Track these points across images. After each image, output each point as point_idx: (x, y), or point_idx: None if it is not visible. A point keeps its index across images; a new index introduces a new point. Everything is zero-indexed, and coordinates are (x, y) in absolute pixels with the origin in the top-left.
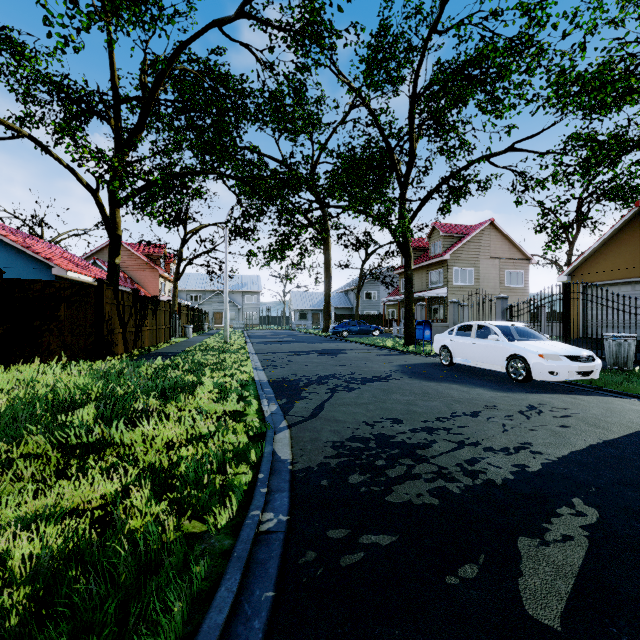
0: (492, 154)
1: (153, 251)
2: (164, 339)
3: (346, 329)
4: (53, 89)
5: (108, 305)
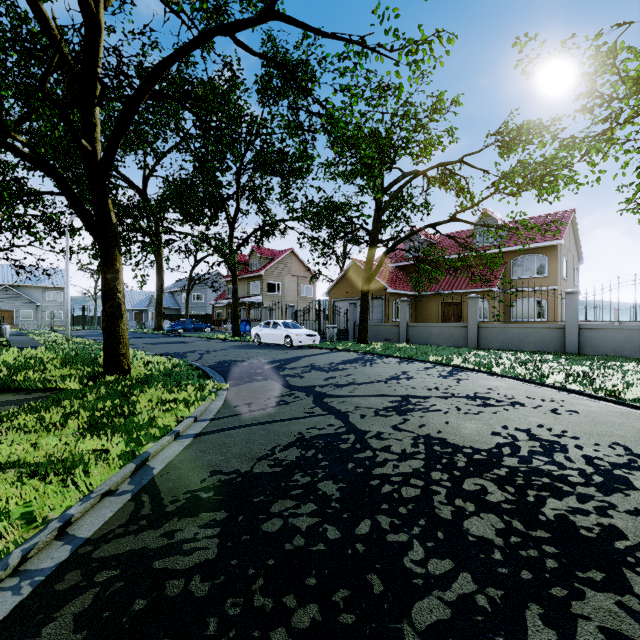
0: (286, 220)
1: None
2: None
3: (182, 327)
4: None
5: None
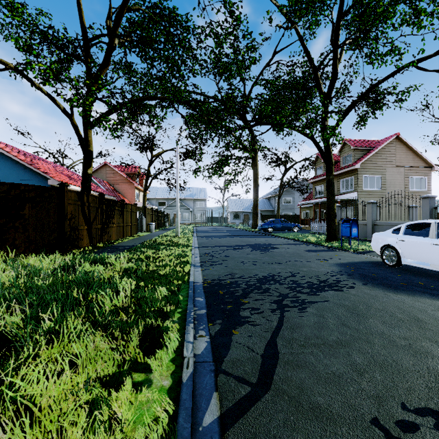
0: (421, 58)
1: (131, 170)
2: (131, 233)
3: (271, 226)
4: (41, 36)
5: (71, 205)
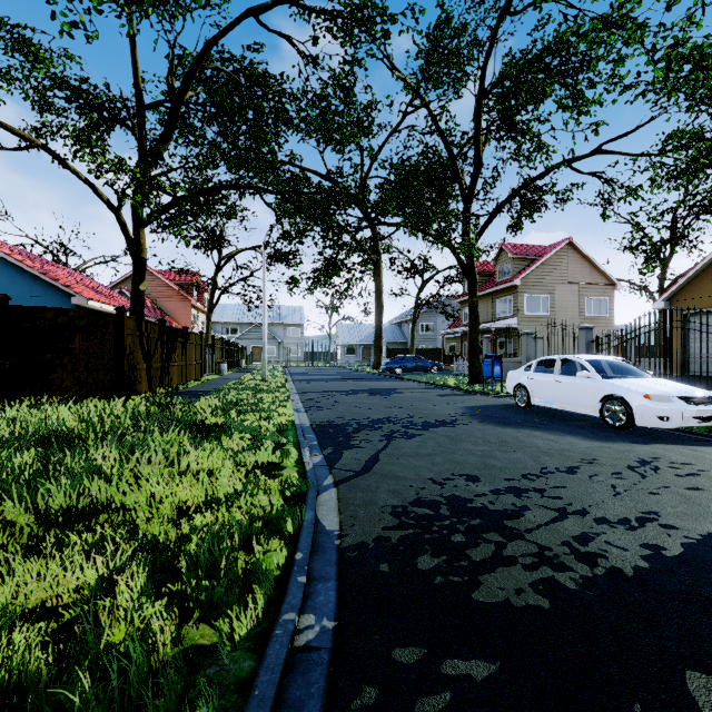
0: (575, 158)
1: (185, 279)
2: (195, 376)
3: (400, 365)
4: (71, 95)
5: (129, 337)
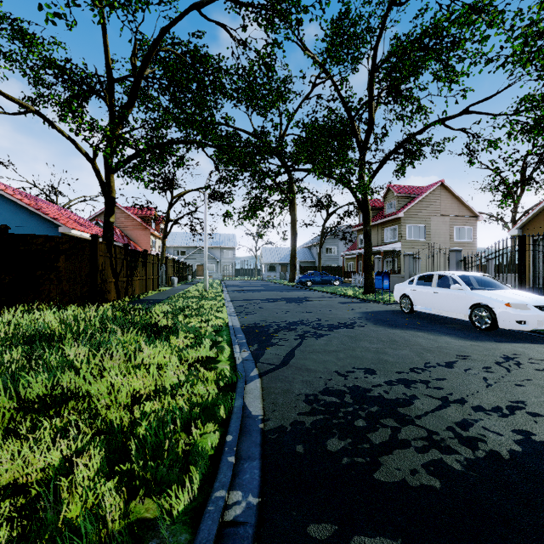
0: (447, 117)
1: (145, 213)
2: (153, 288)
3: (310, 279)
4: (58, 72)
5: (101, 257)
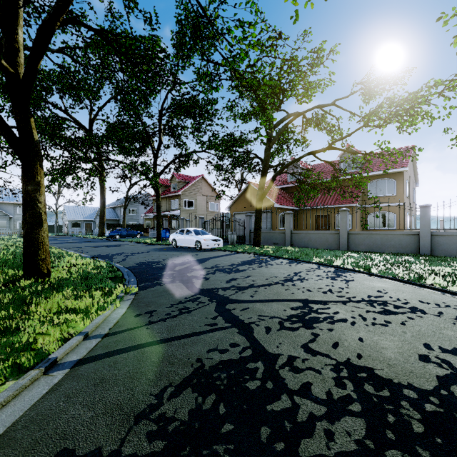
0: (197, 151)
1: None
2: None
3: (118, 234)
4: None
5: None
